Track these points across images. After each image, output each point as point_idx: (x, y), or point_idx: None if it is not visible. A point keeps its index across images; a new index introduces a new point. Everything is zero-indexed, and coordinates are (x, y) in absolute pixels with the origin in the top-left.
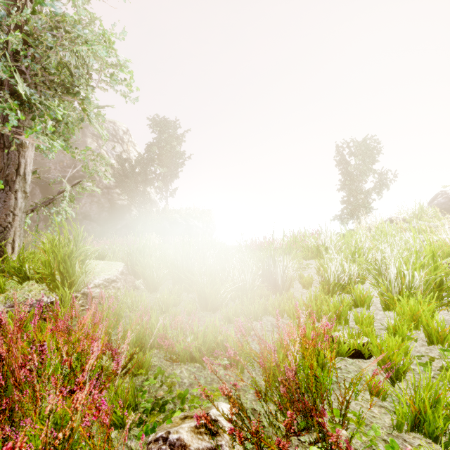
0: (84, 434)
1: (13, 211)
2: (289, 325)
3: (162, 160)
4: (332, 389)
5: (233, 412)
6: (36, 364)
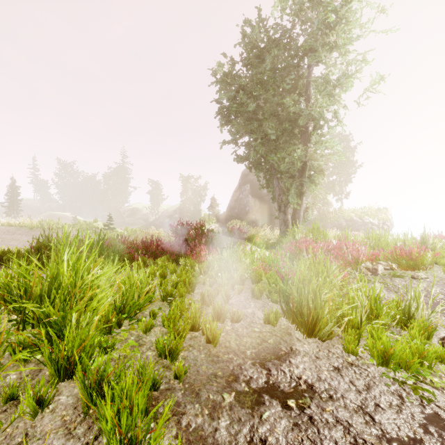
0: (363, 252)
1: (300, 217)
2: (414, 250)
3: (337, 169)
4: (423, 261)
5: (392, 259)
6: (348, 246)
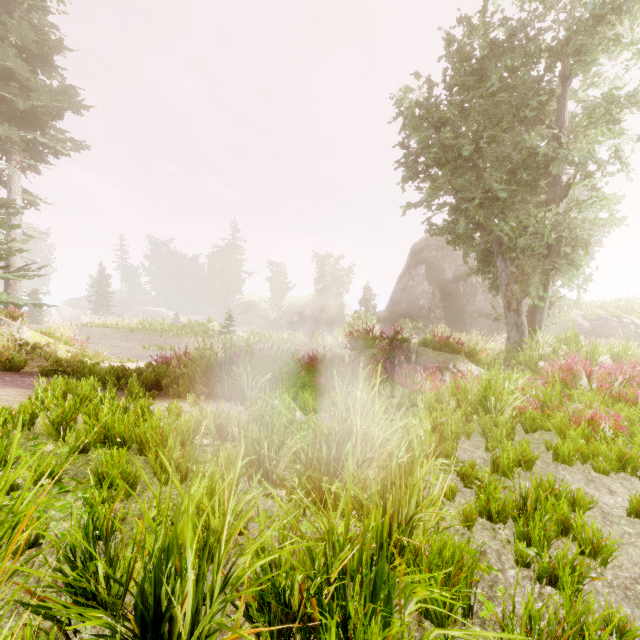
0: None
1: (543, 318)
2: None
3: None
4: None
5: None
6: None
